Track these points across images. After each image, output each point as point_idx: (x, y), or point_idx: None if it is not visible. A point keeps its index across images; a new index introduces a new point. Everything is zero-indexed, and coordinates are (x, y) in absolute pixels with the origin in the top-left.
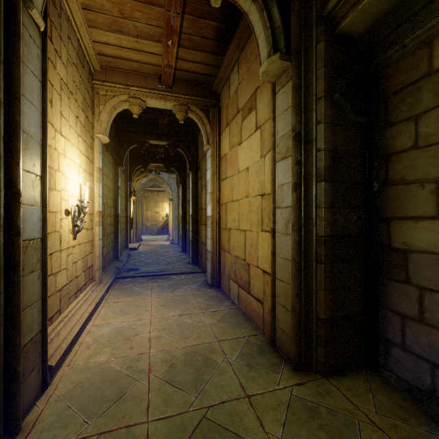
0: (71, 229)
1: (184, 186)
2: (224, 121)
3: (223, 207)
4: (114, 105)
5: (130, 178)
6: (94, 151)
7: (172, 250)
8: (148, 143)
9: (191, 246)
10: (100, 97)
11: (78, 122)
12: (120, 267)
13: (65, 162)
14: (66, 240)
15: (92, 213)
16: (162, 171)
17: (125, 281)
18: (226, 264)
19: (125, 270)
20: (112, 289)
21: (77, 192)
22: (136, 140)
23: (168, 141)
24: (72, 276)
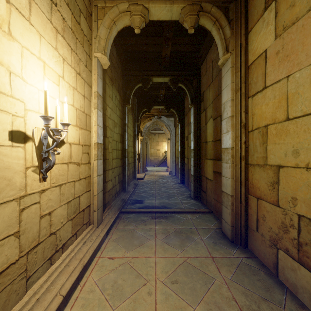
0: (35, 165)
1: (183, 125)
2: (258, 6)
3: (254, 134)
4: (113, 19)
5: (137, 120)
6: (91, 73)
7: (171, 180)
8: (151, 81)
9: (192, 181)
10: (98, 10)
11: (56, 11)
12: (126, 200)
13: (12, 48)
14: (14, 184)
15: (89, 145)
16: (162, 115)
17: (128, 218)
18: (265, 220)
19: (131, 202)
20: (113, 230)
21: (54, 111)
22: (140, 79)
23: (170, 77)
24: (39, 237)
